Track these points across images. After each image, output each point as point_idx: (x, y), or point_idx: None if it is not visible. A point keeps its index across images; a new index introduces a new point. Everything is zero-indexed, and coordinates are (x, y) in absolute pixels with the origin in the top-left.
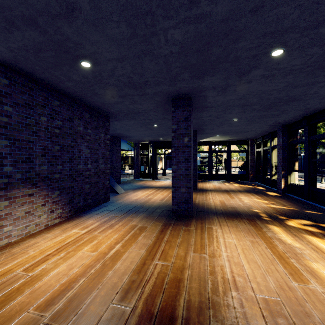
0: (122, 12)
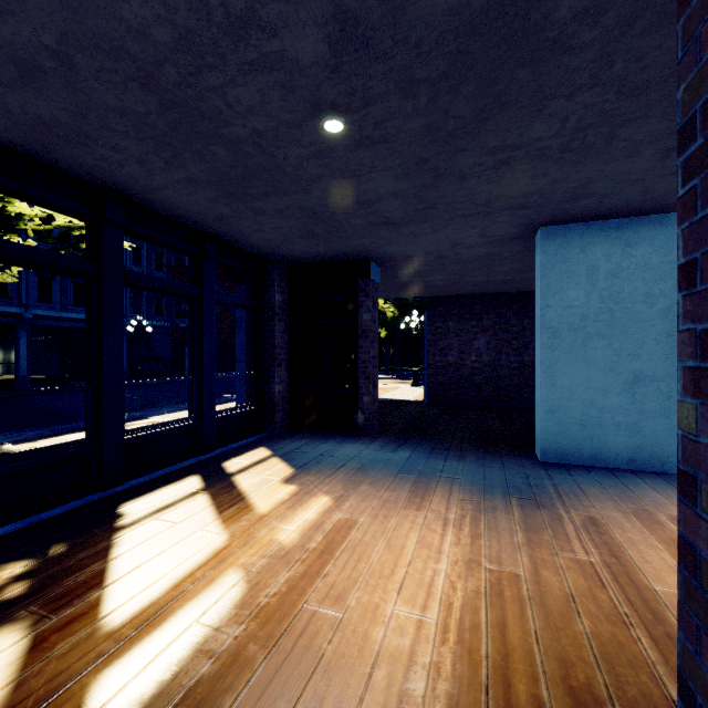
0: (605, 149)
